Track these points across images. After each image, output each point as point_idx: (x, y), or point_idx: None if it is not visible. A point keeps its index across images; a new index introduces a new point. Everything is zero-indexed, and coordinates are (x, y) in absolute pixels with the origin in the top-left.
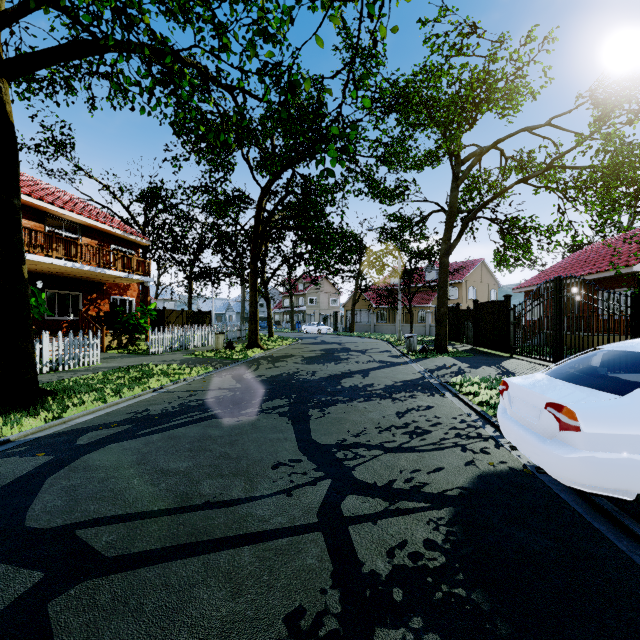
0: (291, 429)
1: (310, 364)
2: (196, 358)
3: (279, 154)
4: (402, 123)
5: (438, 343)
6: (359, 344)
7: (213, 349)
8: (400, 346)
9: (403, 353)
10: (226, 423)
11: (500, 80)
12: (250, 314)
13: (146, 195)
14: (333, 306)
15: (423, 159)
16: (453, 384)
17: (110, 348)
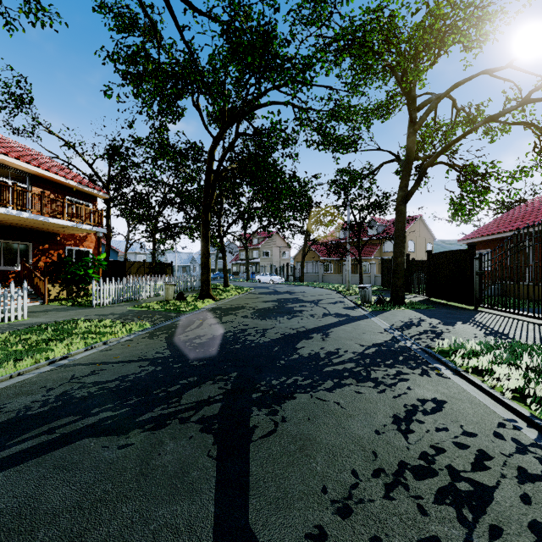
0: (211, 480)
1: (261, 318)
2: (139, 311)
3: (232, 108)
4: (356, 69)
5: (395, 294)
6: (310, 294)
7: (163, 300)
8: (351, 296)
9: (357, 304)
10: (98, 454)
11: (471, 4)
12: (202, 264)
13: (108, 152)
14: (284, 258)
15: (374, 110)
16: (440, 351)
17: (58, 299)
